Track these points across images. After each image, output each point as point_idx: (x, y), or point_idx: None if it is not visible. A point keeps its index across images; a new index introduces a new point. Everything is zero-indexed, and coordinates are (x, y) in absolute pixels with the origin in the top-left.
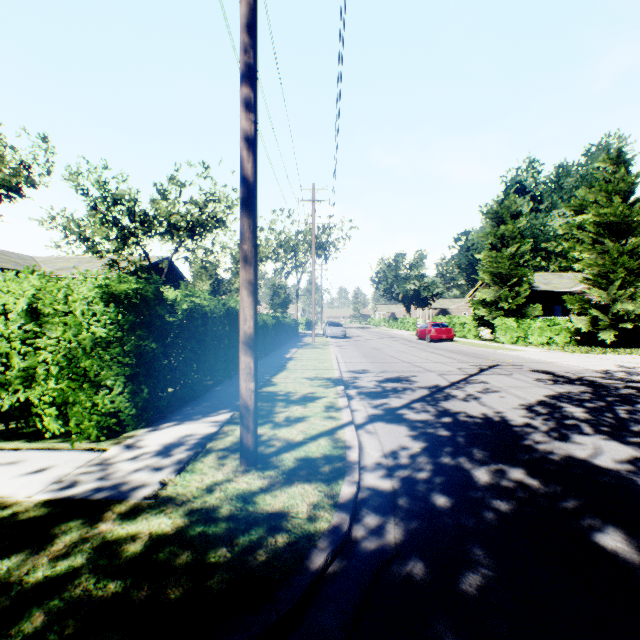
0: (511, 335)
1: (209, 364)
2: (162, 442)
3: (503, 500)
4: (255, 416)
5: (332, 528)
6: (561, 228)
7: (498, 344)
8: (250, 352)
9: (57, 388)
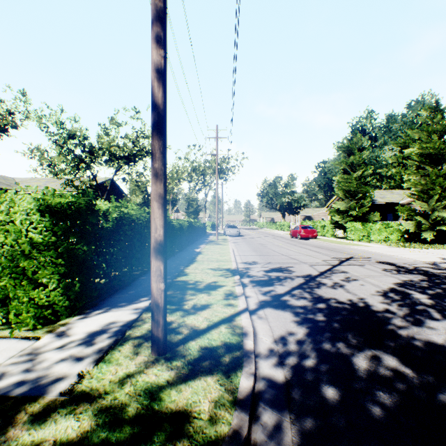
0: (358, 234)
1: (135, 259)
2: (89, 330)
3: (385, 392)
4: (165, 312)
5: (232, 433)
6: (390, 159)
7: (349, 241)
8: (160, 257)
9: (0, 285)
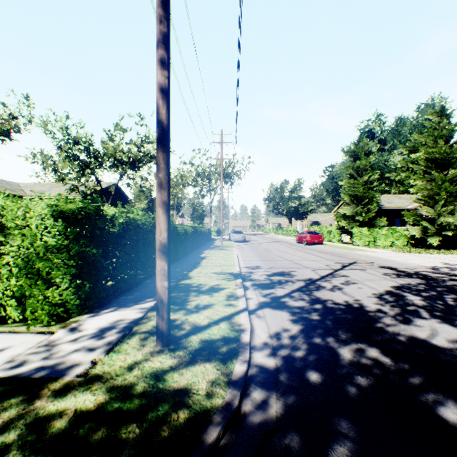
0: (364, 240)
1: (141, 263)
2: (99, 326)
3: (363, 376)
4: (168, 308)
5: (225, 404)
6: (399, 163)
7: (355, 246)
8: (164, 257)
9: (17, 284)
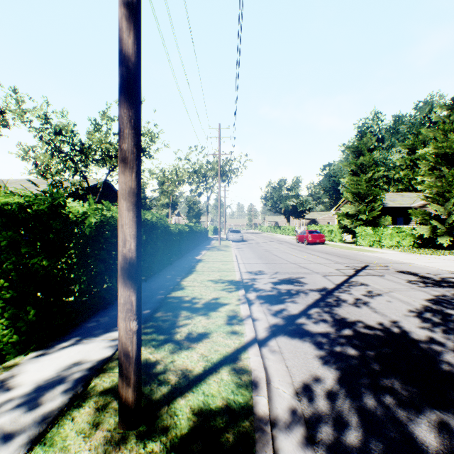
0: (369, 240)
1: None
2: (41, 377)
3: None
4: (138, 364)
5: None
6: (398, 161)
7: (359, 246)
8: (131, 282)
9: None
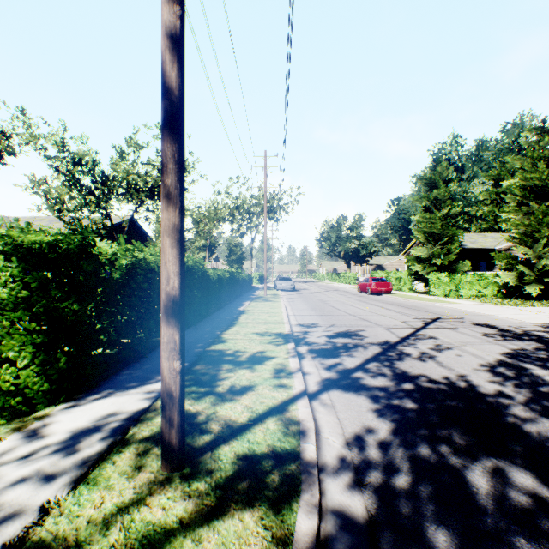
0: (444, 288)
1: (155, 322)
2: (75, 426)
3: (529, 538)
4: (181, 405)
5: None
6: (481, 195)
7: (432, 297)
8: (174, 321)
9: None
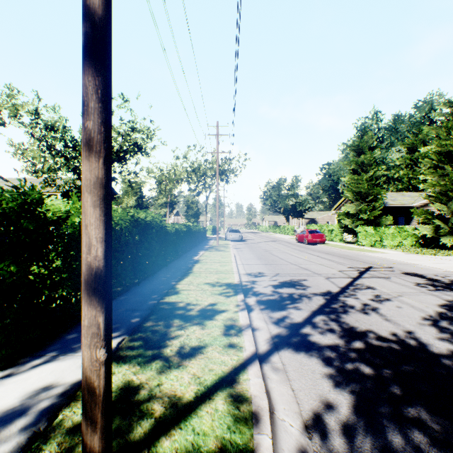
0: (370, 239)
1: None
2: None
3: None
4: (106, 404)
5: None
6: (398, 160)
7: (360, 246)
8: (97, 299)
9: None
